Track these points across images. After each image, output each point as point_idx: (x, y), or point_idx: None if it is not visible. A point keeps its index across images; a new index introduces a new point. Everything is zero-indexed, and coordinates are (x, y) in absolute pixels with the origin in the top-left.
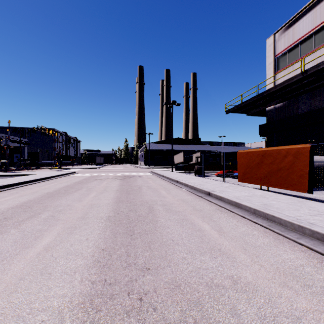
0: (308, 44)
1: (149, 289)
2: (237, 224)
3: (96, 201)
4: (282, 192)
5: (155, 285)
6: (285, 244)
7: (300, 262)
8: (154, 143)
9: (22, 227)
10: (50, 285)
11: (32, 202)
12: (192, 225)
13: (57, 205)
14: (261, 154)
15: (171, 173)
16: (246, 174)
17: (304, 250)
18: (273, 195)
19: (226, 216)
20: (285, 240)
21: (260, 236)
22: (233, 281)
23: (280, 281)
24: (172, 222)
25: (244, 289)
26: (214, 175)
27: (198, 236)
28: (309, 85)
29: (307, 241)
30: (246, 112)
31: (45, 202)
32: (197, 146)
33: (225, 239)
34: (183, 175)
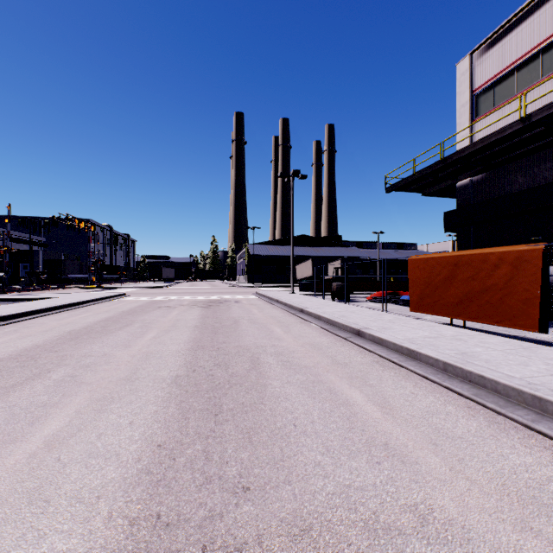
0: (531, 71)
1: (247, 537)
2: (414, 392)
3: (156, 347)
4: (488, 329)
5: (259, 528)
6: (511, 432)
7: (547, 472)
8: (261, 243)
9: (11, 398)
10: (44, 528)
11: (39, 349)
12: (330, 394)
13: (85, 355)
14: (453, 262)
15: (291, 297)
16: (425, 299)
17: (549, 445)
18: (474, 335)
19: (393, 376)
20: (509, 424)
21: (461, 416)
22: (419, 517)
23: (514, 516)
24: (293, 388)
25: (443, 538)
26: (366, 300)
27: (343, 416)
28: (532, 142)
29: (552, 428)
30: (422, 189)
31: (63, 349)
32: (335, 249)
33: (395, 422)
34: (311, 300)
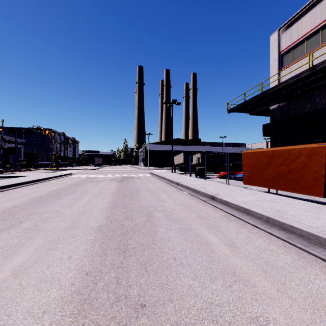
0: (315, 40)
1: None
2: (249, 236)
3: (88, 207)
4: (291, 195)
5: None
6: (314, 264)
7: None
8: (153, 143)
9: None
10: None
11: (16, 208)
12: (197, 237)
13: (44, 212)
14: (270, 155)
15: (171, 175)
16: (252, 176)
17: None
18: (283, 199)
19: (235, 225)
20: (311, 258)
21: (281, 253)
22: None
23: None
24: (173, 233)
25: None
26: (216, 177)
27: (206, 252)
28: (315, 83)
29: None
30: (249, 111)
31: (31, 208)
32: (197, 147)
33: (239, 256)
34: (183, 177)
